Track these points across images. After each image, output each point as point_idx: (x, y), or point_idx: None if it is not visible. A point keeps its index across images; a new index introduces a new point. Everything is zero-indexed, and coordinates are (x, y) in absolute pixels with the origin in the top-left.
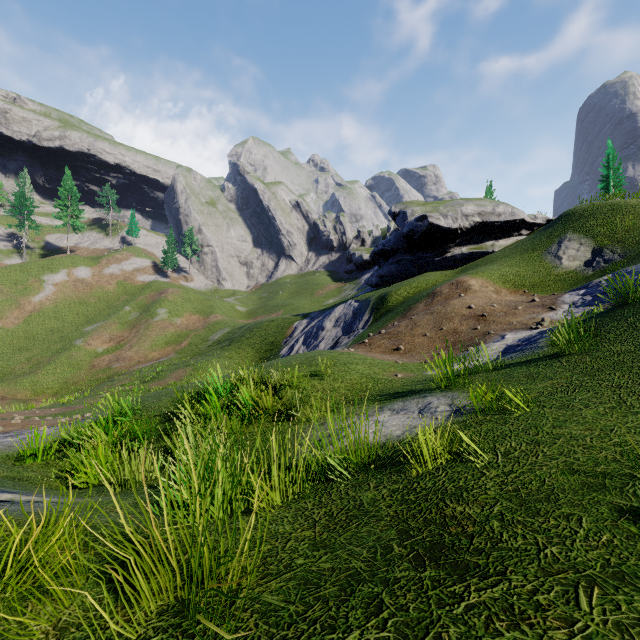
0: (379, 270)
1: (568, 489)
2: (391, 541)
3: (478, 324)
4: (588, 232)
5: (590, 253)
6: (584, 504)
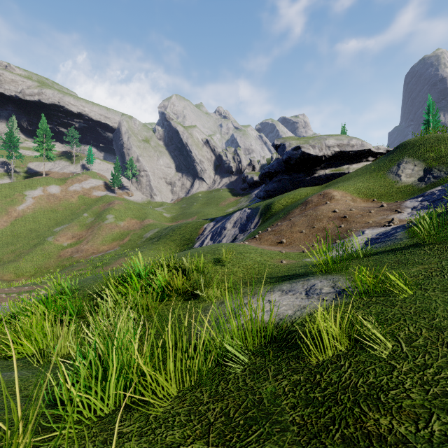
0: (265, 187)
1: None
2: None
3: (341, 223)
4: (420, 157)
5: (422, 172)
6: None
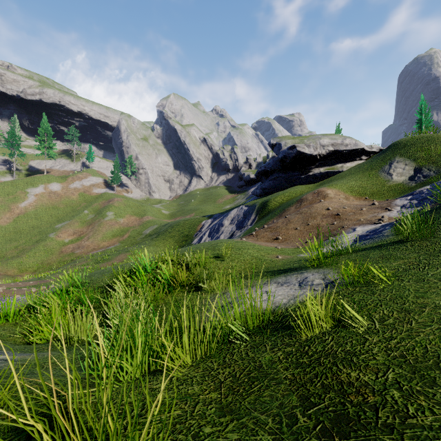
0: (262, 184)
1: None
2: (294, 409)
3: (335, 221)
4: (411, 156)
5: (413, 171)
6: None
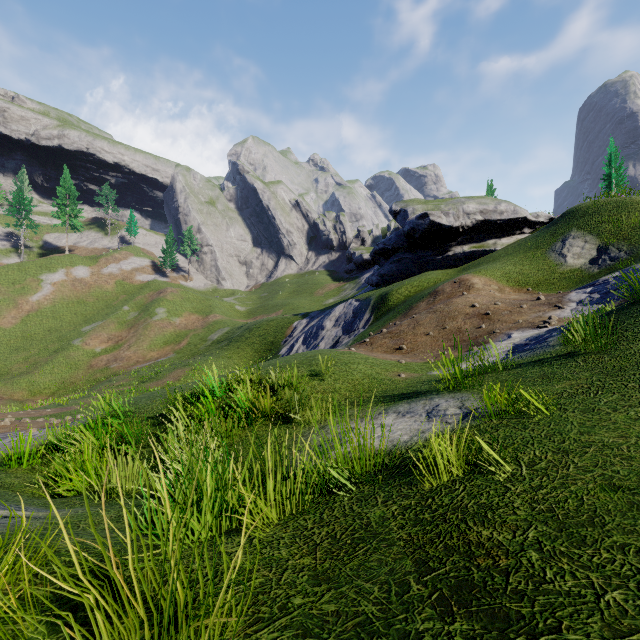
0: (379, 269)
1: (614, 510)
2: (407, 575)
3: (482, 323)
4: (593, 229)
5: (595, 251)
6: (639, 531)
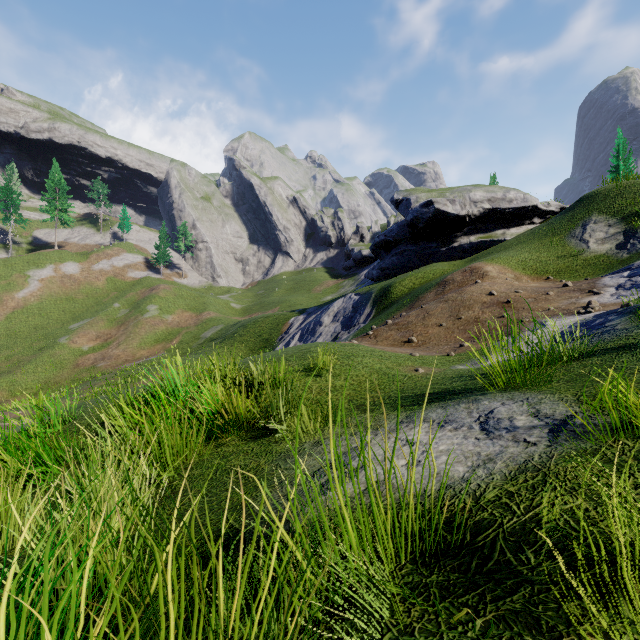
0: (380, 262)
1: None
2: None
3: (504, 311)
4: (617, 213)
5: (622, 235)
6: None
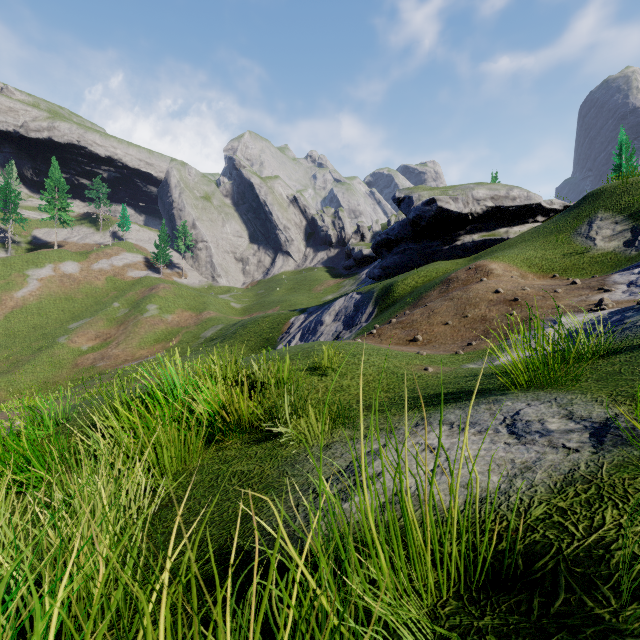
0: (382, 261)
1: None
2: None
3: (512, 309)
4: (624, 210)
5: (629, 232)
6: None
